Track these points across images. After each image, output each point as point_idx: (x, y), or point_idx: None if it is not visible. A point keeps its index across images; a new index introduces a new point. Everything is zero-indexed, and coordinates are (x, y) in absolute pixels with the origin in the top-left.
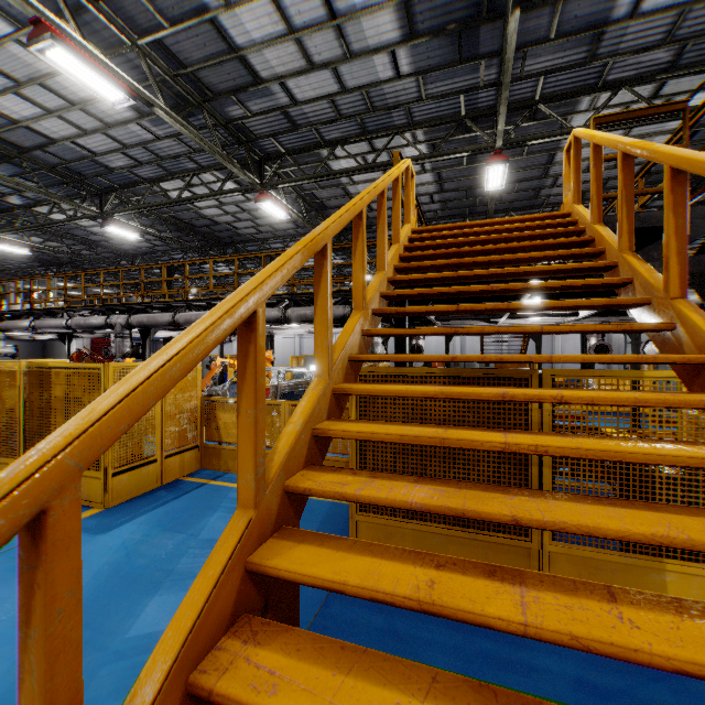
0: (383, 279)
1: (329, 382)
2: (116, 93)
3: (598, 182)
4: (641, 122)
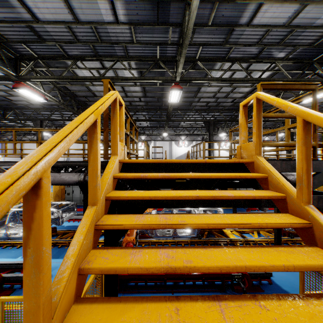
0: None
1: None
2: None
3: (307, 160)
4: (244, 81)
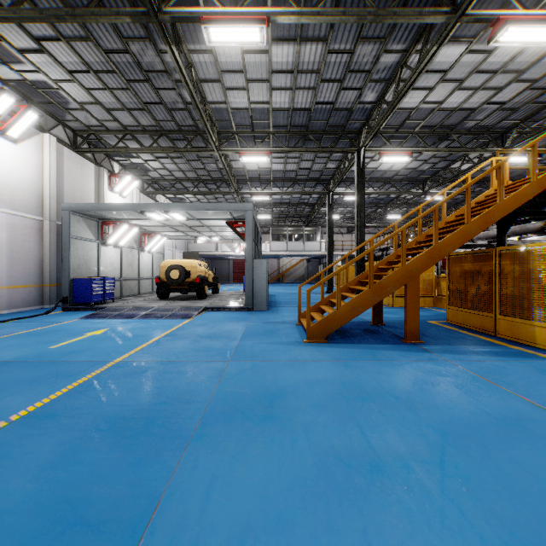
0: (441, 223)
1: (395, 253)
2: (405, 158)
3: (531, 163)
4: None
